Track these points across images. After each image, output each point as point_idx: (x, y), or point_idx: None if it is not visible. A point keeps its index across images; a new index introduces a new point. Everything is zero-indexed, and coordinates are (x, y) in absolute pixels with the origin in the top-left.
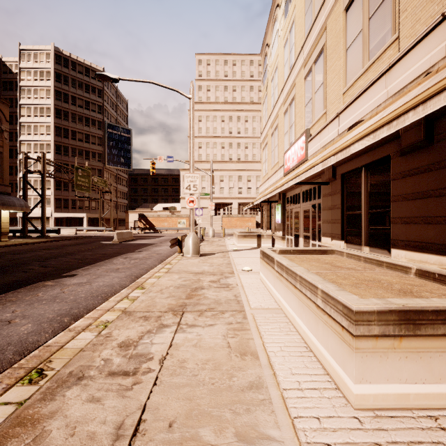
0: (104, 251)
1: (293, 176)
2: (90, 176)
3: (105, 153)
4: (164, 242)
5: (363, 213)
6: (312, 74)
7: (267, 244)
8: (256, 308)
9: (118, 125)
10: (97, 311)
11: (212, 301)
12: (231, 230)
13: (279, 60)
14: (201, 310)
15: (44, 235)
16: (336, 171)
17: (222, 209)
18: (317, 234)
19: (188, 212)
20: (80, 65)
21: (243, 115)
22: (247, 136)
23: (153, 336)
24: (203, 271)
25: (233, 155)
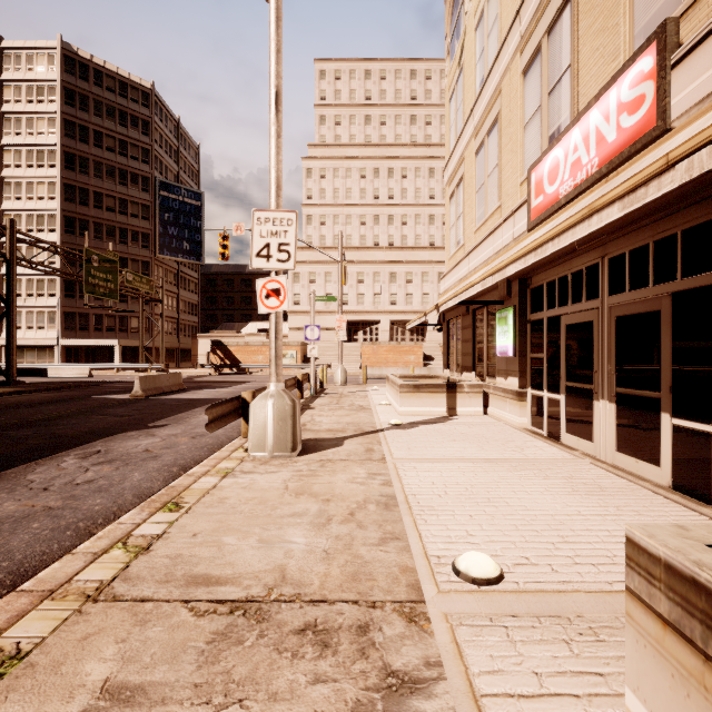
0: (74, 424)
1: None
2: (118, 270)
3: (156, 233)
4: None
5: None
6: None
7: (472, 407)
8: None
9: (178, 184)
10: None
11: None
12: (379, 369)
13: None
14: None
15: (12, 379)
16: None
17: (362, 332)
18: None
19: (302, 336)
20: (110, 77)
21: (398, 166)
22: (405, 202)
23: None
24: (278, 581)
25: (380, 237)
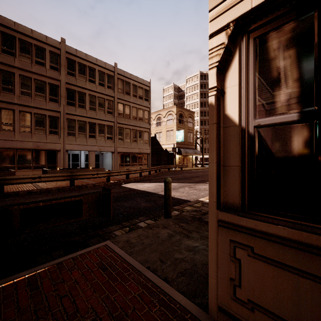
0: None
1: None
2: None
3: None
4: None
5: None
6: None
7: None
8: None
9: None
10: None
11: None
12: None
13: None
14: None
15: (203, 166)
16: None
17: None
18: None
19: None
20: None
21: None
22: None
23: None
24: None
25: None
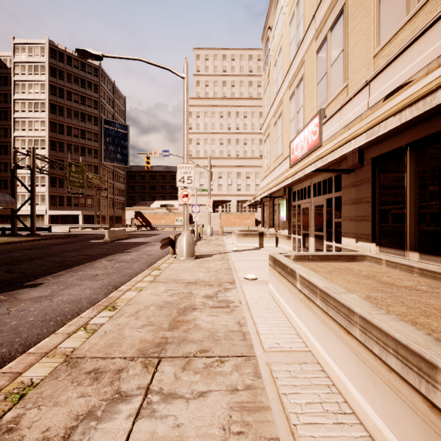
0: (90, 251)
1: (313, 160)
2: (85, 172)
3: (101, 149)
4: (159, 240)
5: (408, 207)
6: (327, 44)
7: (270, 243)
8: (272, 350)
9: (114, 120)
10: (27, 357)
11: (205, 334)
12: (230, 228)
13: (283, 40)
14: (187, 355)
15: (33, 233)
16: (364, 155)
17: (221, 206)
18: (334, 234)
19: None
20: (76, 60)
21: (242, 110)
22: (245, 132)
23: (93, 431)
24: (197, 280)
25: (231, 152)
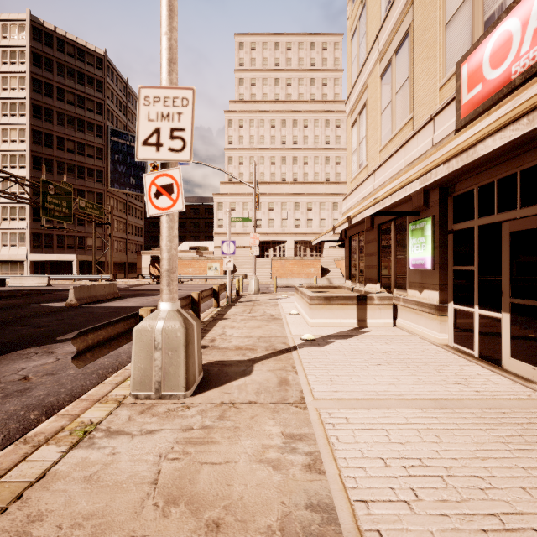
0: None
1: None
2: (72, 198)
3: (107, 171)
4: None
5: None
6: None
7: (382, 318)
8: None
9: (126, 131)
10: None
11: None
12: (286, 279)
13: None
14: None
15: None
16: None
17: (272, 249)
18: None
19: None
20: (70, 45)
21: (301, 118)
22: (306, 147)
23: None
24: None
25: (286, 174)
